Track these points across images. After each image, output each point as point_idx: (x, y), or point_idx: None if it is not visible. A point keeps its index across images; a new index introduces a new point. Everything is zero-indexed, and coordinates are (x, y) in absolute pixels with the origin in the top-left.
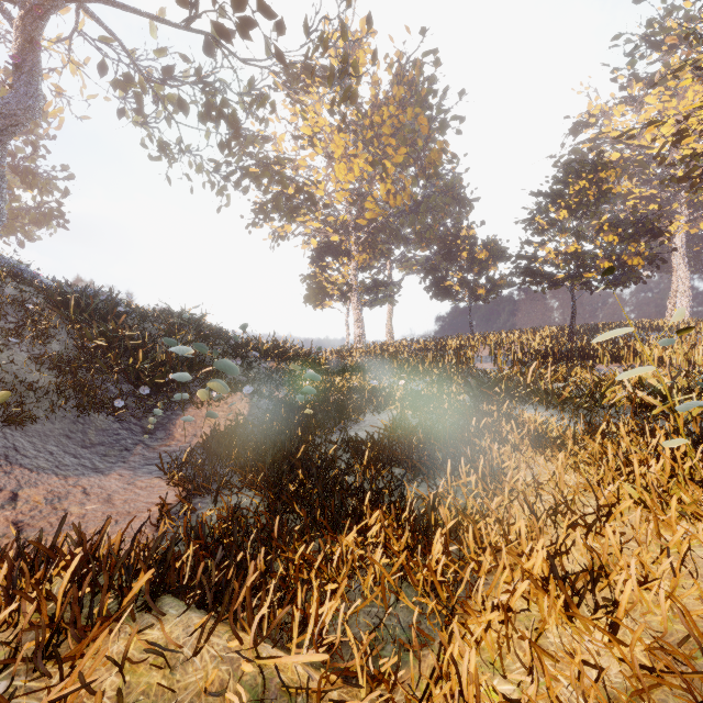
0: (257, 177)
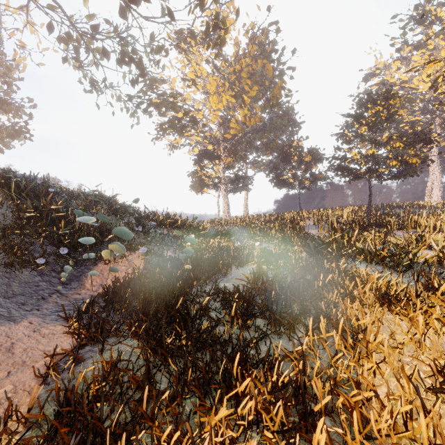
0: (158, 105)
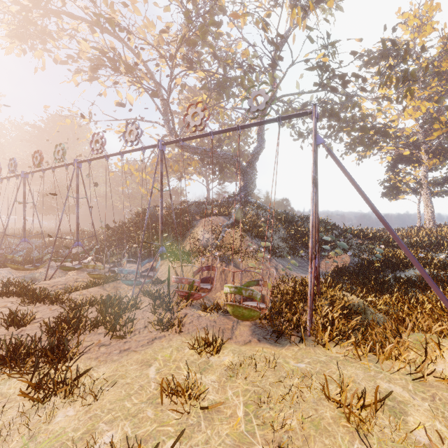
0: (348, 133)
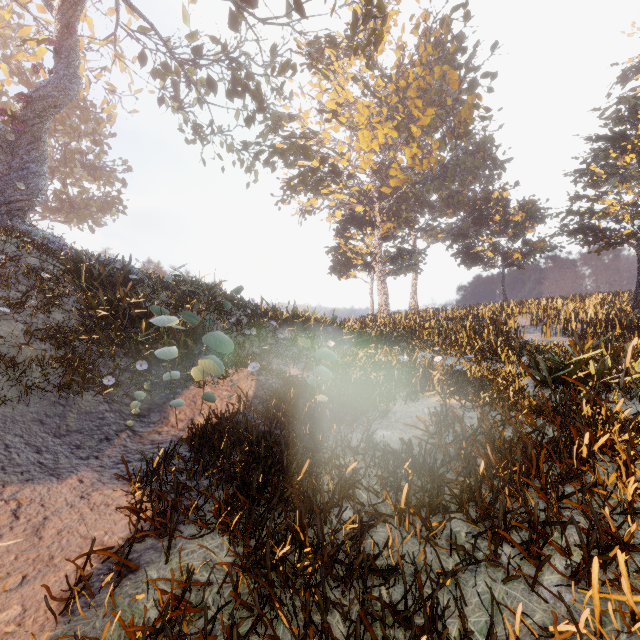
0: (283, 152)
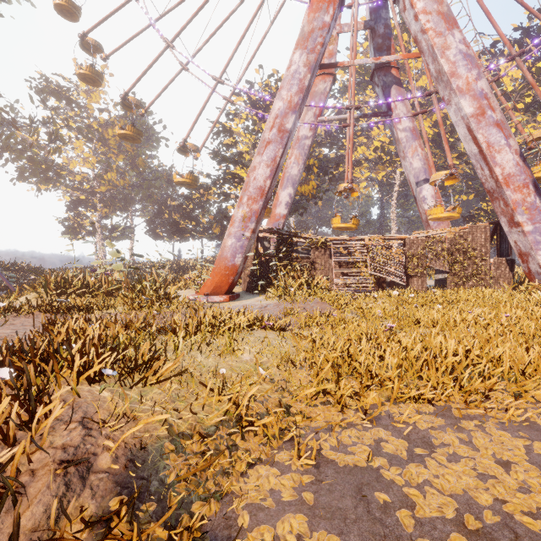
0: (15, 158)
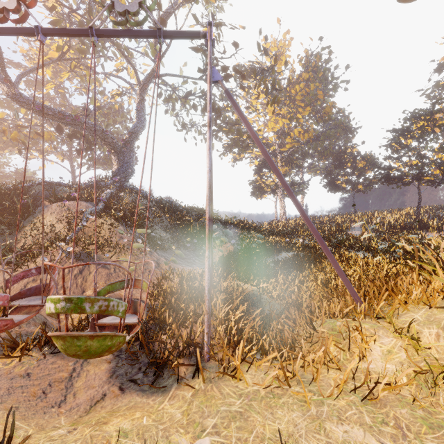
0: (227, 133)
